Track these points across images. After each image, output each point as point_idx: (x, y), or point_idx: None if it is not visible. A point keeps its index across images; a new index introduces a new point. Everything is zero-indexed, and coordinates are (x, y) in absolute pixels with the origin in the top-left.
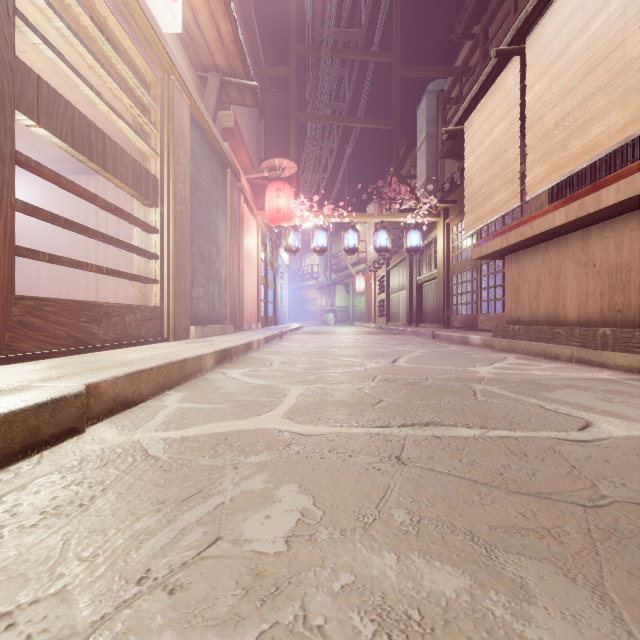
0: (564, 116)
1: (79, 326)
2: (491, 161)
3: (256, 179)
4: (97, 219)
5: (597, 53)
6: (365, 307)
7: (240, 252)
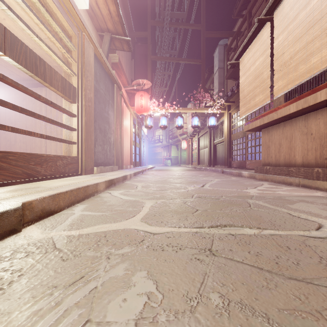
0: (295, 53)
1: (29, 167)
2: (254, 79)
3: (130, 90)
4: (46, 110)
5: (314, 17)
6: (186, 157)
7: (121, 128)
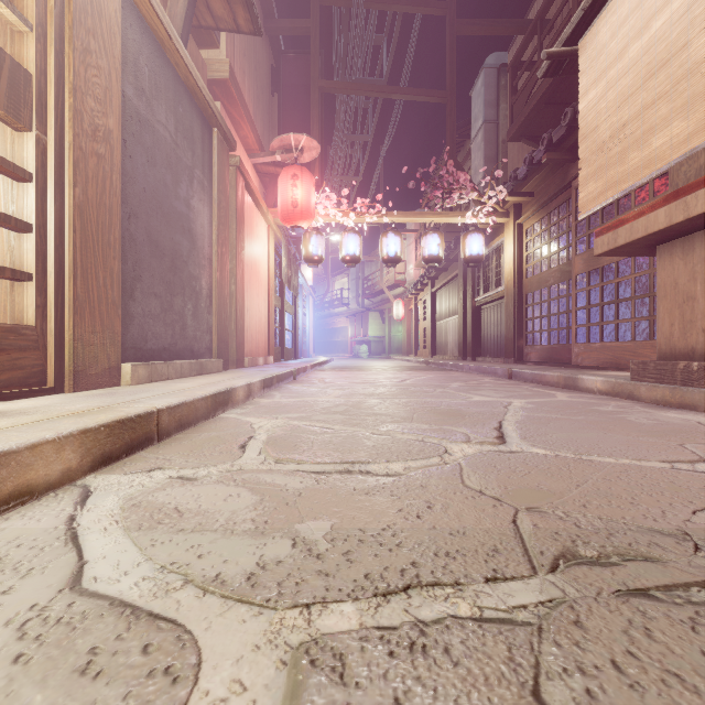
0: None
1: None
2: (645, 78)
3: (266, 165)
4: None
5: None
6: (404, 337)
7: (237, 256)
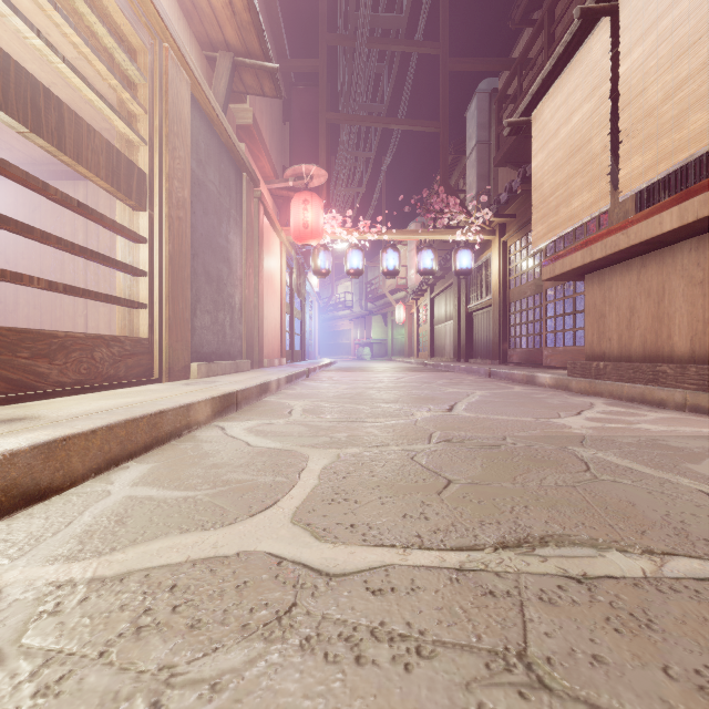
0: (678, 84)
1: (16, 364)
2: (569, 156)
3: (279, 190)
4: (86, 233)
5: None
6: (405, 340)
7: (259, 274)
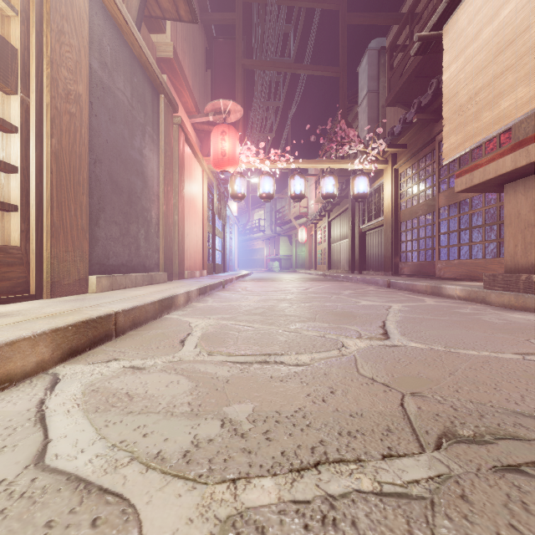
0: None
1: None
2: (495, 54)
3: (201, 124)
4: None
5: None
6: (306, 256)
7: (179, 193)
